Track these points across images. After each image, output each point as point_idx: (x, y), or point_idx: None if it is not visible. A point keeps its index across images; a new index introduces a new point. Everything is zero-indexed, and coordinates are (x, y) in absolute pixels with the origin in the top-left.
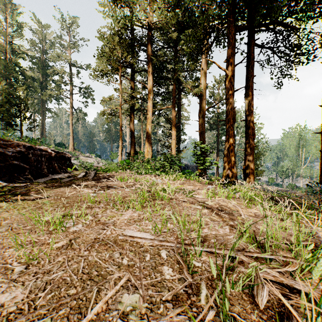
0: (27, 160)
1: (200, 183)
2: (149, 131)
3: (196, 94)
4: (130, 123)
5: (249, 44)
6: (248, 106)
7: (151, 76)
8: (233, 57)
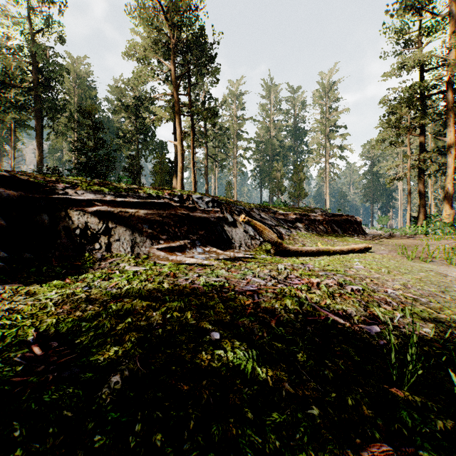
0: (356, 224)
1: None
2: (448, 191)
3: None
4: (418, 183)
5: None
6: None
7: (452, 127)
8: None
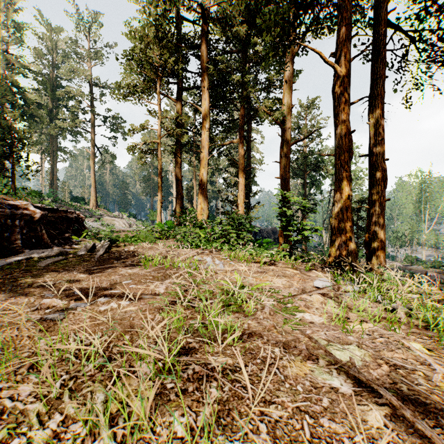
0: None
1: (294, 268)
2: (204, 178)
3: (277, 121)
4: (175, 165)
5: (377, 19)
6: (375, 130)
7: (207, 94)
8: (349, 43)
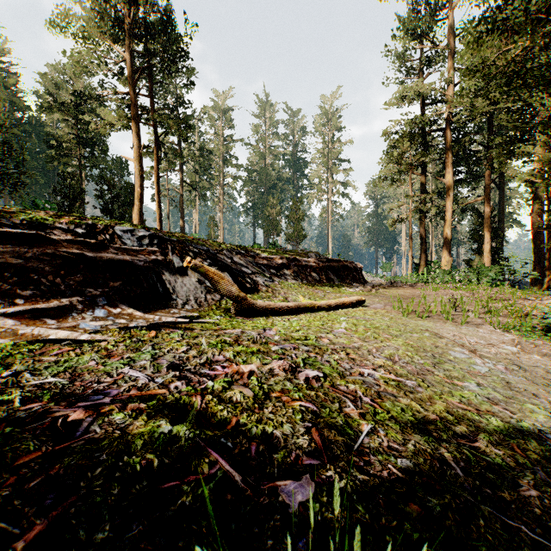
0: (356, 272)
1: None
2: (448, 236)
3: (525, 182)
4: (420, 227)
5: None
6: None
7: (451, 168)
8: None
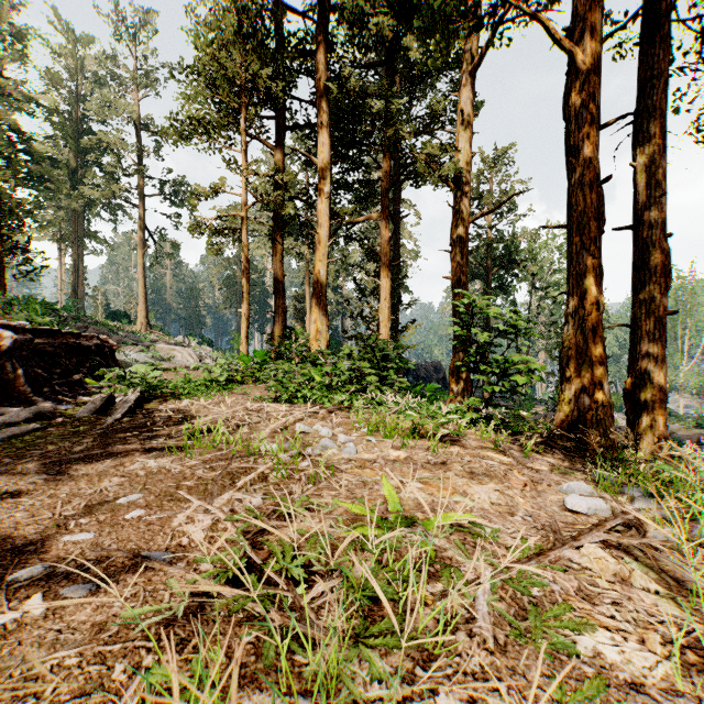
0: None
1: (498, 450)
2: (322, 278)
3: (447, 180)
4: (273, 257)
5: None
6: (647, 178)
7: (327, 135)
8: (598, 8)
